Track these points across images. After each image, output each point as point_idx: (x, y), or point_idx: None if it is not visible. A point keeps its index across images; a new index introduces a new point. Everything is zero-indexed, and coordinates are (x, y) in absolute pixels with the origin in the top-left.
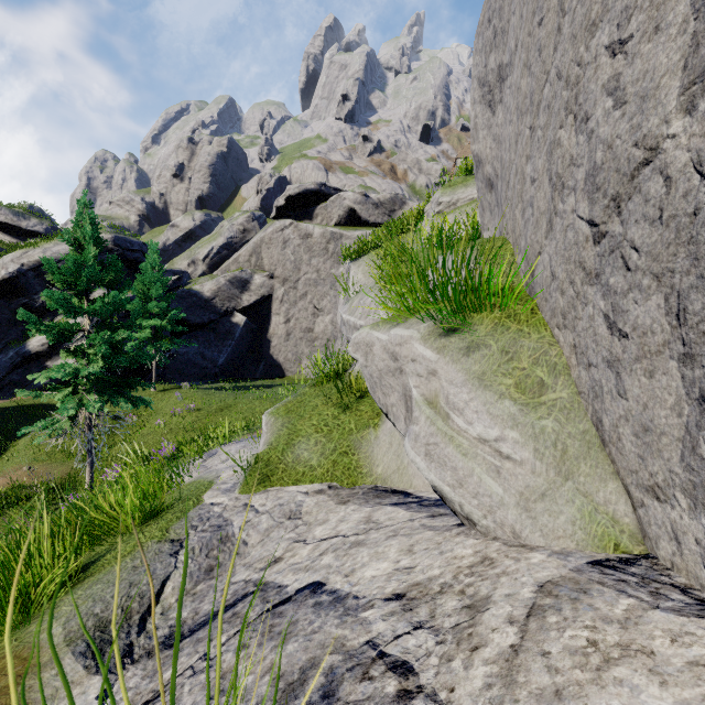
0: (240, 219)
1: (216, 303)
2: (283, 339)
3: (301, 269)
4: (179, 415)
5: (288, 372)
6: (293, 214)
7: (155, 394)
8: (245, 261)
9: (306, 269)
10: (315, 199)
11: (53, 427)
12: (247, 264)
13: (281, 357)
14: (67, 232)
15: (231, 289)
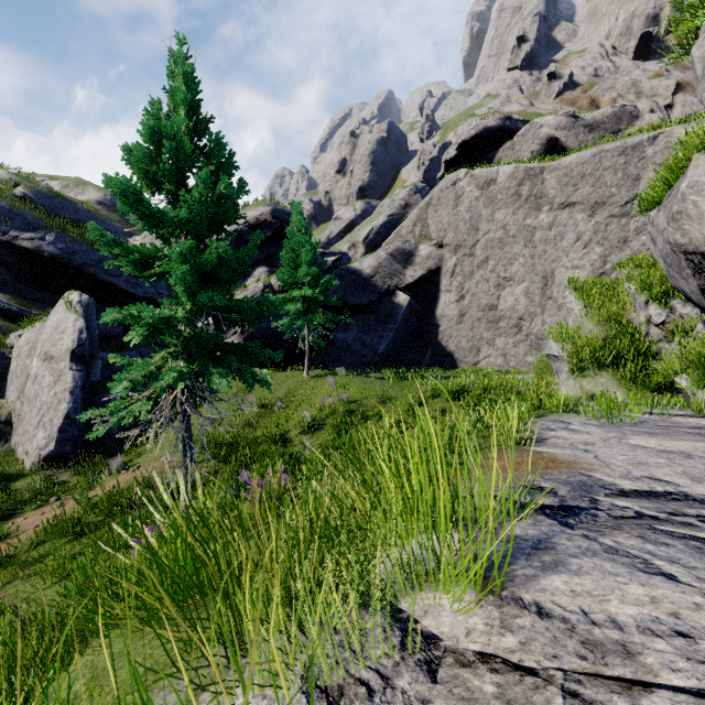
0: (401, 194)
1: (376, 281)
2: (455, 322)
3: (479, 228)
4: (328, 408)
5: (461, 363)
6: (466, 166)
7: (308, 381)
8: (407, 233)
9: (487, 227)
10: (496, 141)
11: (122, 412)
12: (410, 236)
13: (452, 344)
14: (155, 103)
15: (393, 263)
